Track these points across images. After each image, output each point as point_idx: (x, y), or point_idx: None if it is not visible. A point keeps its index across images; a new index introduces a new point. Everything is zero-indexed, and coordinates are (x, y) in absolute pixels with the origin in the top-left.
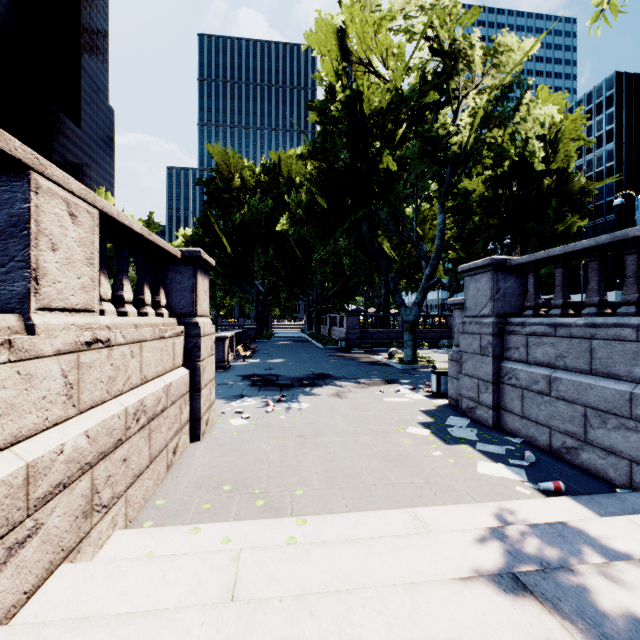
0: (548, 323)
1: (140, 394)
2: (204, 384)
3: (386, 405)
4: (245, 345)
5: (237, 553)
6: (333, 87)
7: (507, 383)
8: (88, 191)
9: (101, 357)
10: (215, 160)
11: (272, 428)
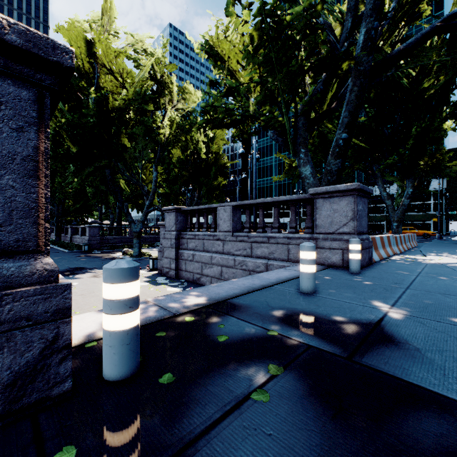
0: (194, 234)
1: None
2: None
3: None
4: None
5: None
6: (82, 70)
7: (181, 259)
8: None
9: None
10: None
11: None
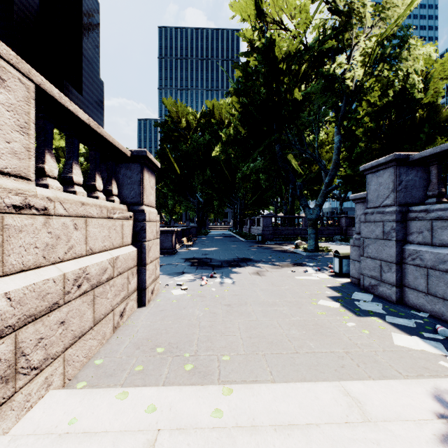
0: None
1: (83, 263)
2: (150, 260)
3: (298, 282)
4: (188, 238)
5: (154, 436)
6: (253, 44)
7: (410, 263)
8: (20, 60)
9: (35, 223)
10: (168, 109)
11: (204, 298)
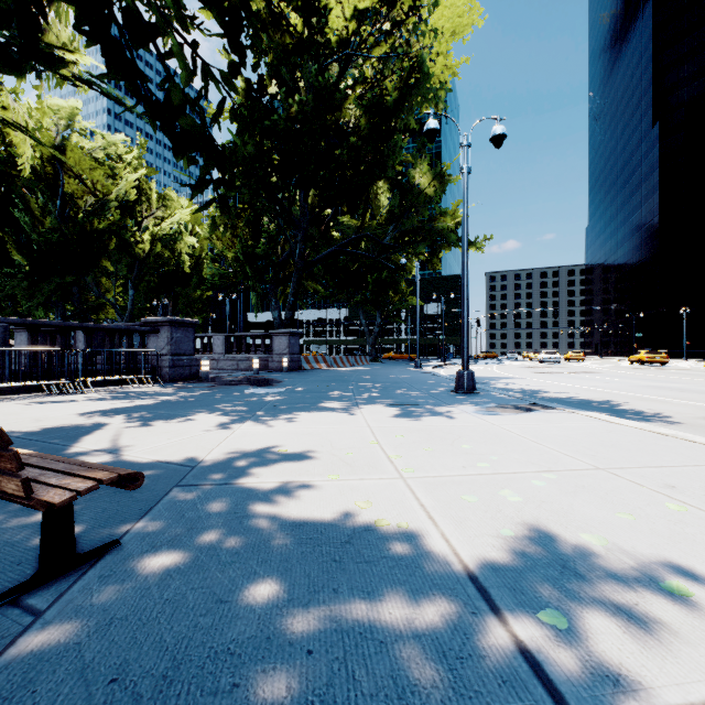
0: None
1: None
2: None
3: None
4: None
5: None
6: (39, 171)
7: None
8: None
9: None
10: None
11: None
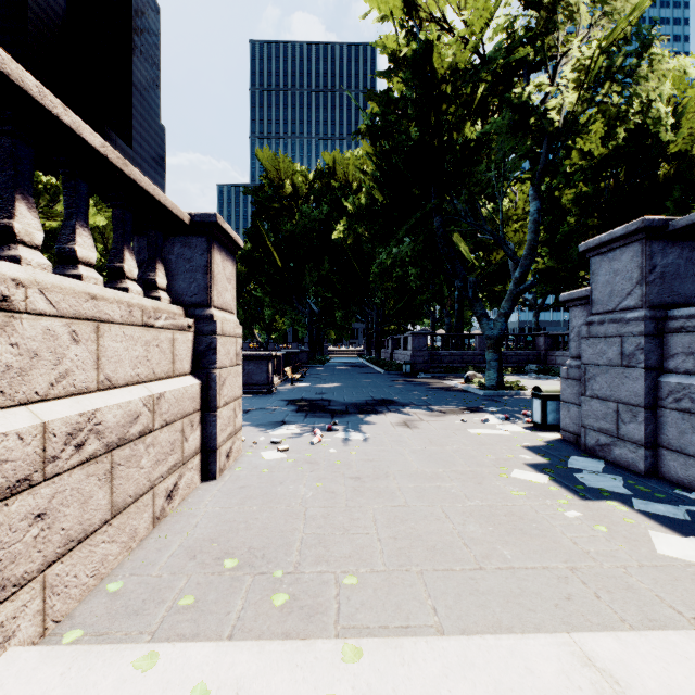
0: None
1: (89, 404)
2: (223, 402)
3: (473, 438)
4: (295, 368)
5: None
6: (397, 57)
7: (672, 407)
8: None
9: None
10: (264, 166)
11: (317, 465)
